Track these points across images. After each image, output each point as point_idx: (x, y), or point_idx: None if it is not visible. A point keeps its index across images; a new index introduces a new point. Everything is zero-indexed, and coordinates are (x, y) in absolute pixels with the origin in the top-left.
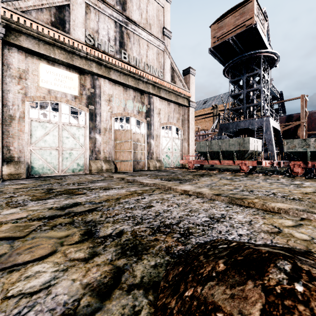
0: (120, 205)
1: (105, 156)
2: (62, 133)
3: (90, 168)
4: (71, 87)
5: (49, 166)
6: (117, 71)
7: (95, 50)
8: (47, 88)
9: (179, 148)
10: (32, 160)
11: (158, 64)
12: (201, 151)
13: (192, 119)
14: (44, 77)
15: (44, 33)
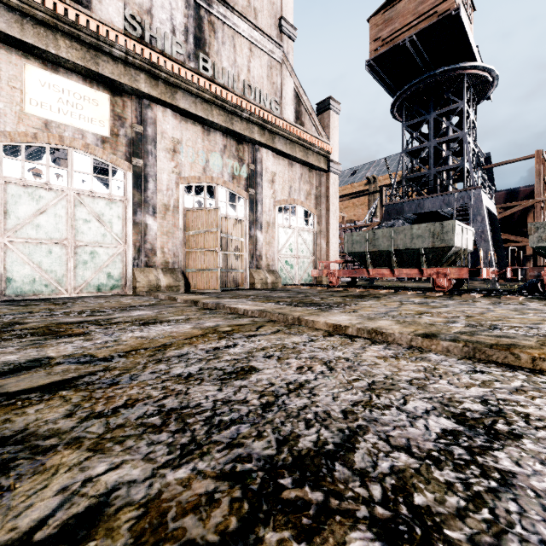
0: (160, 367)
1: (166, 261)
2: (75, 212)
3: (134, 283)
4: (95, 119)
5: (46, 277)
6: (190, 94)
7: (144, 47)
8: (41, 118)
9: (310, 249)
10: (8, 264)
11: (270, 87)
12: (354, 251)
13: (335, 195)
14: (36, 95)
15: (32, 1)
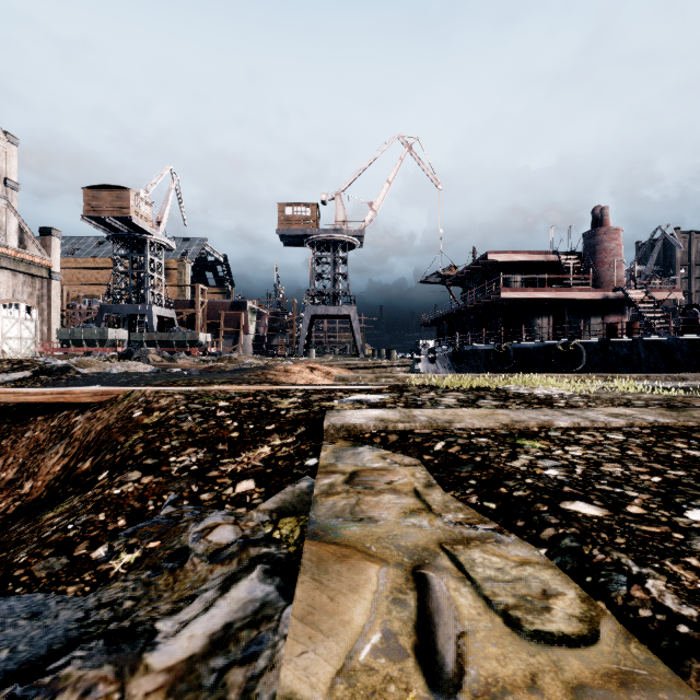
0: None
1: None
2: None
3: None
4: None
5: None
6: None
7: None
8: None
9: (33, 333)
10: None
11: None
12: (62, 338)
13: (57, 296)
14: None
15: None
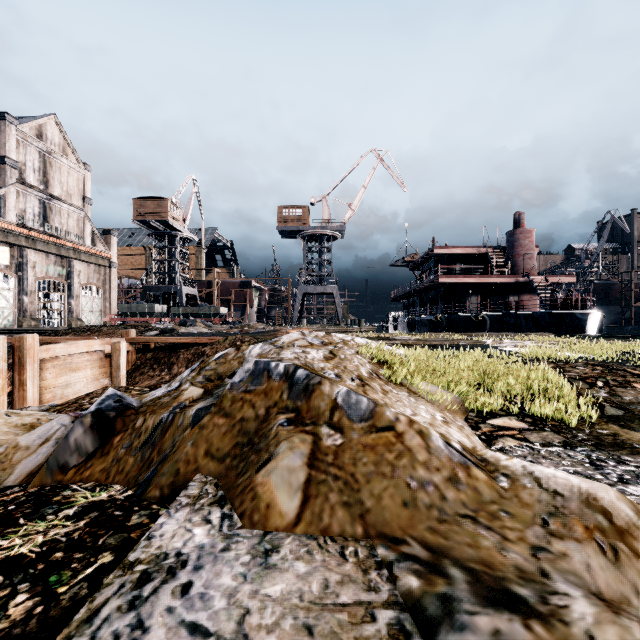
0: None
1: (32, 315)
2: None
3: (21, 324)
4: (4, 258)
5: None
6: (42, 242)
7: (27, 230)
8: None
9: (100, 308)
10: None
11: (78, 230)
12: (123, 311)
13: (115, 279)
14: None
15: None
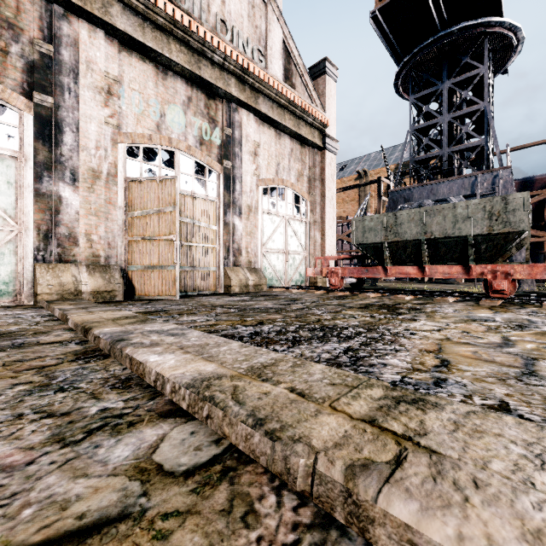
0: None
1: (96, 254)
2: None
3: (35, 287)
4: None
5: None
6: (135, 13)
7: None
8: None
9: (302, 243)
10: None
11: (252, 31)
12: (366, 242)
13: (331, 179)
14: None
15: None
